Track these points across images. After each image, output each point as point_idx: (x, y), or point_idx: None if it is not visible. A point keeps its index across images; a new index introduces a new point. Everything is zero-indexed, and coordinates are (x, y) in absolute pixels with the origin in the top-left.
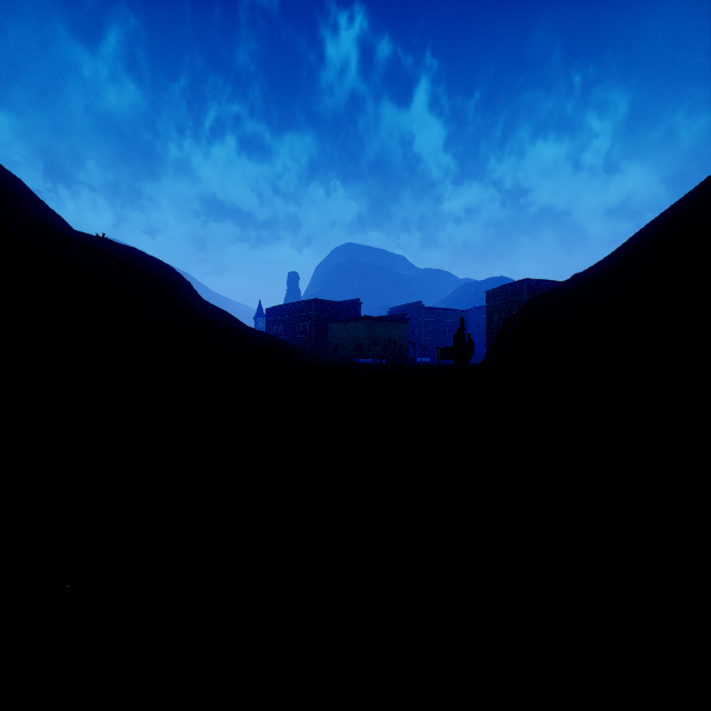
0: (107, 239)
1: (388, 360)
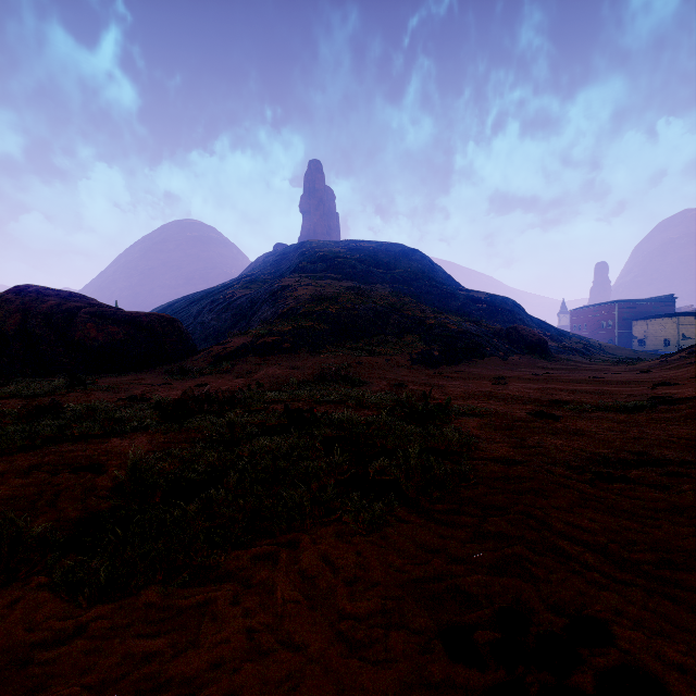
0: (488, 294)
1: None
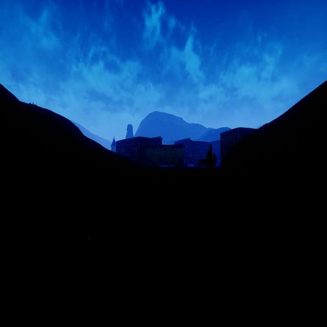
0: (35, 105)
1: (174, 165)
